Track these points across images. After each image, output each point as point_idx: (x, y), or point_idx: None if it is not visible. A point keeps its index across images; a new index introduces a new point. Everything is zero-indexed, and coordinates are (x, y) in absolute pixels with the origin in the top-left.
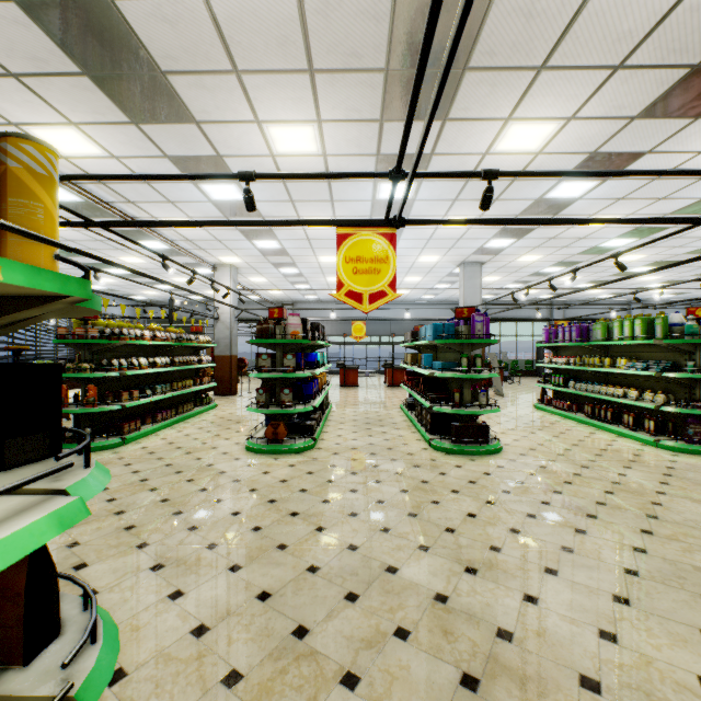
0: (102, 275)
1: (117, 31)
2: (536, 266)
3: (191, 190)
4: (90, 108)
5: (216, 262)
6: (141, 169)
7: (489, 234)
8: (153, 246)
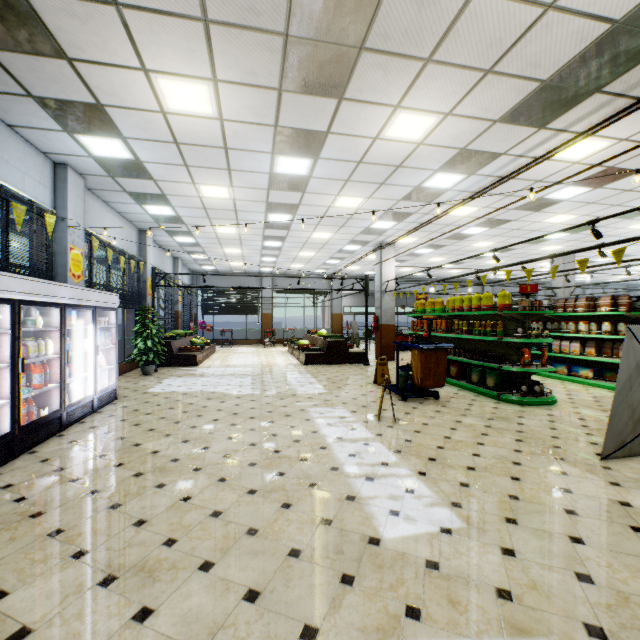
0: (244, 246)
1: None
2: (599, 257)
3: (551, 189)
4: None
5: (387, 241)
6: (565, 172)
7: (636, 234)
8: (378, 226)
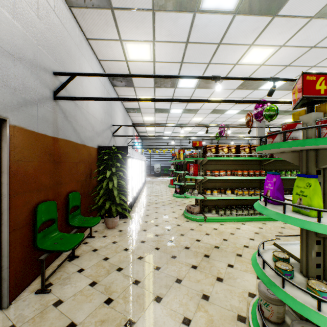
0: None
1: (288, 111)
2: None
3: None
4: (290, 117)
5: None
6: None
7: None
8: None
